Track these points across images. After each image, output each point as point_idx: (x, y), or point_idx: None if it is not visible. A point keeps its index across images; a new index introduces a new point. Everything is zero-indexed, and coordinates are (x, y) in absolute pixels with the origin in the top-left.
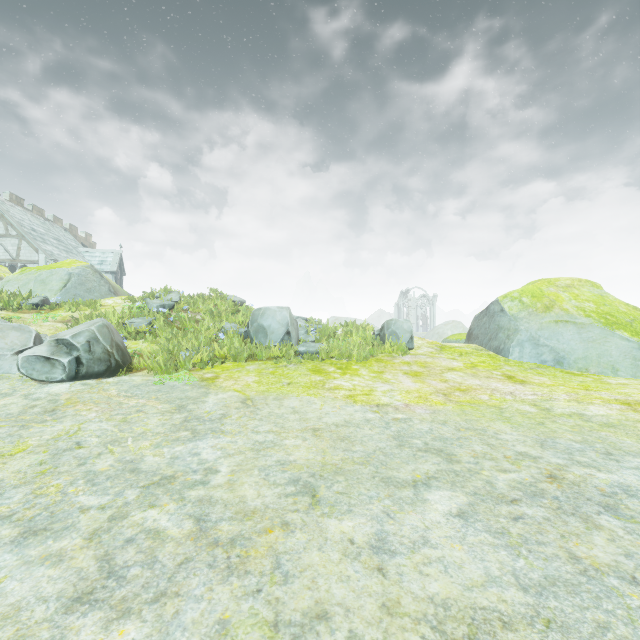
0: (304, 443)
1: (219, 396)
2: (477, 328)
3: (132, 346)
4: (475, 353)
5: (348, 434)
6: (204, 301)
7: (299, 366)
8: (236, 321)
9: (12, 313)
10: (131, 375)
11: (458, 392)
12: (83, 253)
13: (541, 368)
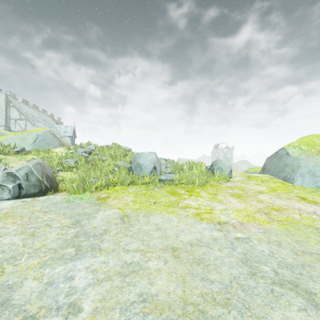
0: (165, 266)
1: (106, 213)
2: (269, 165)
3: (64, 175)
4: (271, 180)
5: (202, 256)
6: (108, 149)
7: (161, 189)
8: (125, 160)
9: (4, 156)
10: (56, 194)
11: (274, 211)
12: (56, 127)
13: (319, 191)
